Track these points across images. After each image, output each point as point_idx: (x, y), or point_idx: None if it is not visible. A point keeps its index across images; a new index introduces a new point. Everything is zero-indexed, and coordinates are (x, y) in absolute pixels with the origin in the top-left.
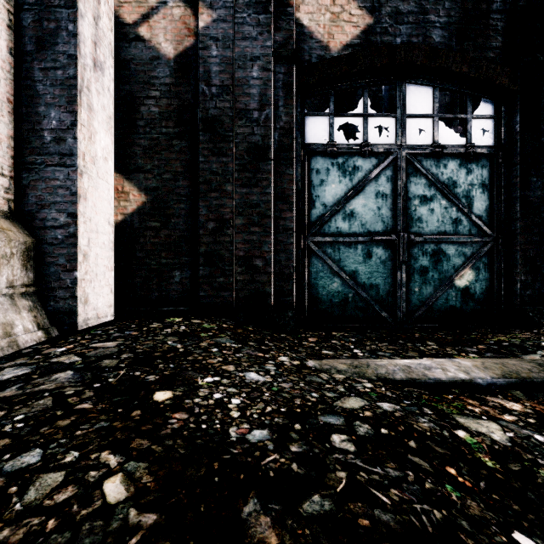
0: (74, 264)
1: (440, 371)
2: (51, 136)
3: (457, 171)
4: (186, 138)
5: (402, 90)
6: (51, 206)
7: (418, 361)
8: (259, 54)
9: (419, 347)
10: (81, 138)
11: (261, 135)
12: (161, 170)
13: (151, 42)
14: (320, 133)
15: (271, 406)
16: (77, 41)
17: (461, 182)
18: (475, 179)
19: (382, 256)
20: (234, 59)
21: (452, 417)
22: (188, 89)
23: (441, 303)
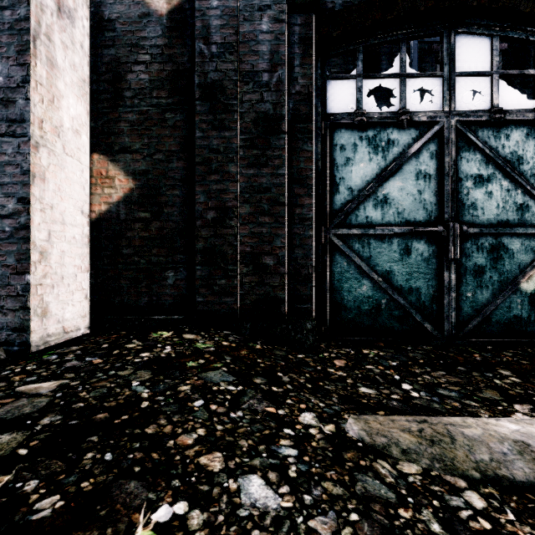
0: (25, 265)
1: None
2: None
3: (524, 143)
4: (181, 110)
5: (451, 42)
6: None
7: (533, 428)
8: (270, 2)
9: (493, 379)
10: (36, 99)
11: (272, 102)
12: (152, 149)
13: None
14: (346, 101)
15: None
16: None
17: (529, 157)
18: None
19: (425, 252)
20: (238, 10)
21: None
22: (183, 51)
23: (502, 312)
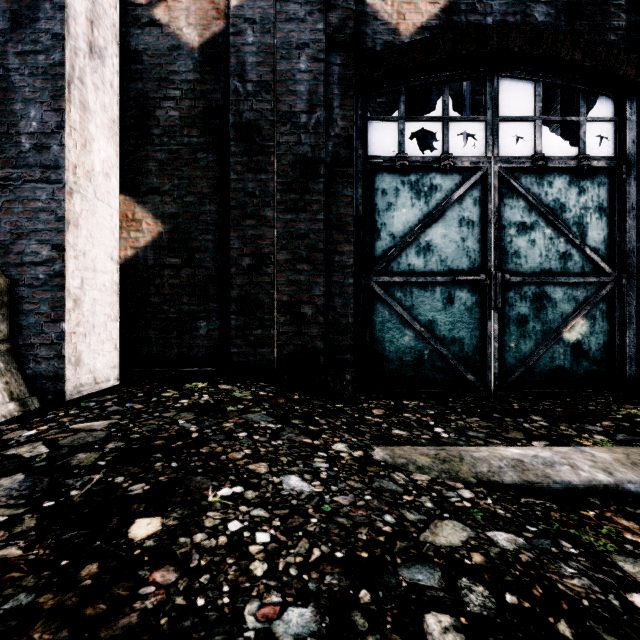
0: (60, 313)
1: (568, 468)
2: (30, 142)
3: (566, 190)
4: (214, 149)
5: (494, 86)
6: (30, 235)
7: (532, 452)
8: (308, 40)
9: (522, 423)
10: (70, 145)
11: (310, 145)
12: (183, 191)
13: (170, 28)
14: (387, 143)
15: (320, 547)
16: (65, 15)
17: (572, 205)
18: (590, 201)
19: (468, 301)
20: (275, 46)
21: (612, 562)
22: (216, 87)
23: (545, 363)
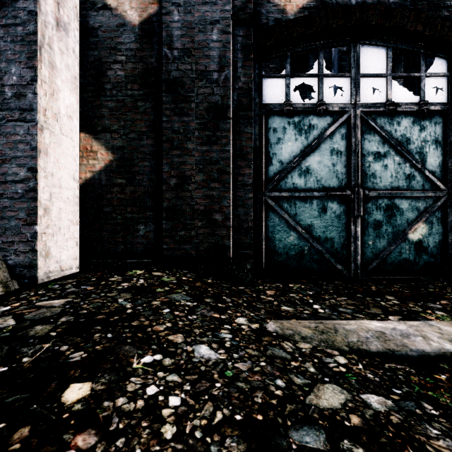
0: (34, 218)
1: (421, 339)
2: (11, 92)
3: (411, 128)
4: (150, 99)
5: (356, 51)
6: (11, 160)
7: (391, 325)
8: (219, 18)
9: (380, 302)
10: (41, 93)
11: (220, 95)
12: (127, 130)
13: (118, 10)
14: (277, 94)
15: (222, 410)
16: None
17: (415, 138)
18: (428, 136)
19: (337, 210)
20: (194, 23)
21: None
22: (152, 54)
23: (395, 256)
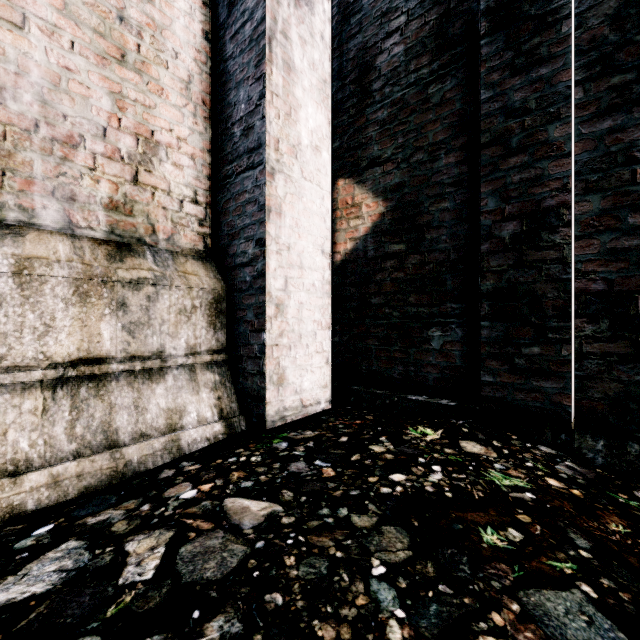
0: (262, 321)
1: None
2: (240, 129)
3: None
4: (453, 71)
5: None
6: (240, 233)
7: None
8: None
9: None
10: (271, 115)
11: None
12: (408, 150)
13: None
14: None
15: None
16: None
17: None
18: None
19: None
20: None
21: None
22: None
23: None
